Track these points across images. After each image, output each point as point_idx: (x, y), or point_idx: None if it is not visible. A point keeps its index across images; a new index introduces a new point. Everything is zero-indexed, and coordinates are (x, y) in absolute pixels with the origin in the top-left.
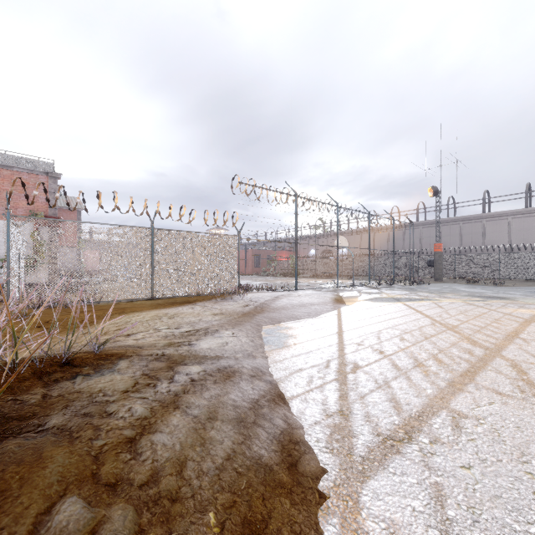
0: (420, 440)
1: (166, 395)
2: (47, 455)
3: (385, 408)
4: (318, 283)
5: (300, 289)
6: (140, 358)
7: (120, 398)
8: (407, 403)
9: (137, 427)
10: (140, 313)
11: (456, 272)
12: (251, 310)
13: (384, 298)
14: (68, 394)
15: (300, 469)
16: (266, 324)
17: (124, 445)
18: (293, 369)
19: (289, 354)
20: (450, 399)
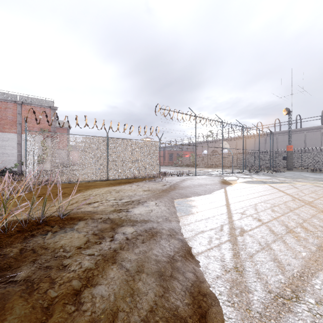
0: (307, 300)
1: (108, 251)
2: (8, 306)
3: (271, 267)
4: (209, 171)
5: (198, 175)
6: (93, 221)
7: (74, 253)
8: (288, 263)
9: (83, 279)
10: (98, 189)
11: (302, 164)
12: (167, 188)
13: (255, 181)
14: (39, 250)
15: (209, 321)
16: (177, 198)
17: (71, 296)
18: (197, 231)
19: (194, 219)
20: (322, 261)
